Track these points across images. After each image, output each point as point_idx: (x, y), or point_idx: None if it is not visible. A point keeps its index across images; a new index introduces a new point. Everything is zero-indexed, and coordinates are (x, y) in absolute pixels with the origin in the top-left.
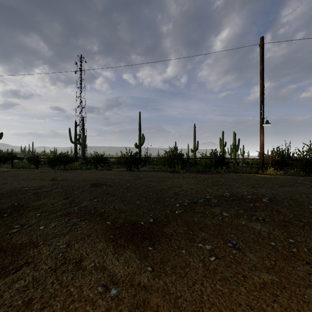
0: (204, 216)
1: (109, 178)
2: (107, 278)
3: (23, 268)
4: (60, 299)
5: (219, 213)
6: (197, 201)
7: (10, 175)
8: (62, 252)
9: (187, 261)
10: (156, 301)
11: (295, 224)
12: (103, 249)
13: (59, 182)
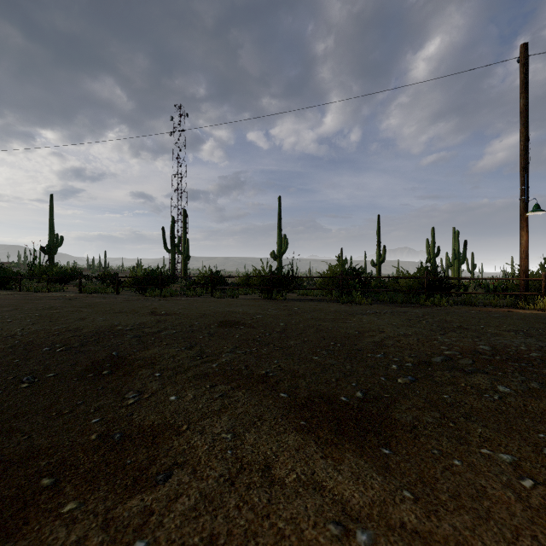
0: (460, 390)
1: (243, 312)
2: (333, 507)
3: (175, 473)
4: (266, 541)
5: (489, 386)
6: (428, 360)
7: (84, 304)
8: (231, 448)
9: (477, 484)
10: None
11: None
12: (299, 447)
13: (166, 318)
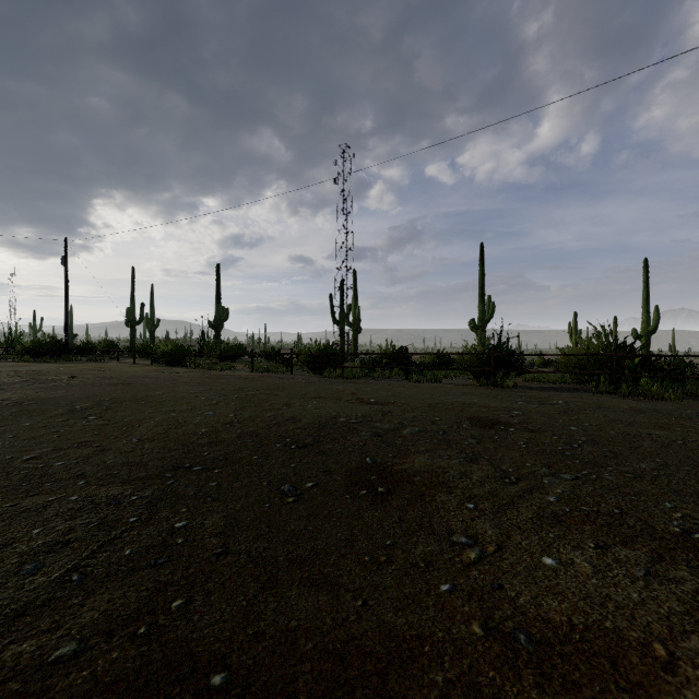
0: None
1: (482, 404)
2: None
3: None
4: None
5: None
6: None
7: (271, 386)
8: None
9: None
10: None
11: None
12: None
13: (389, 409)
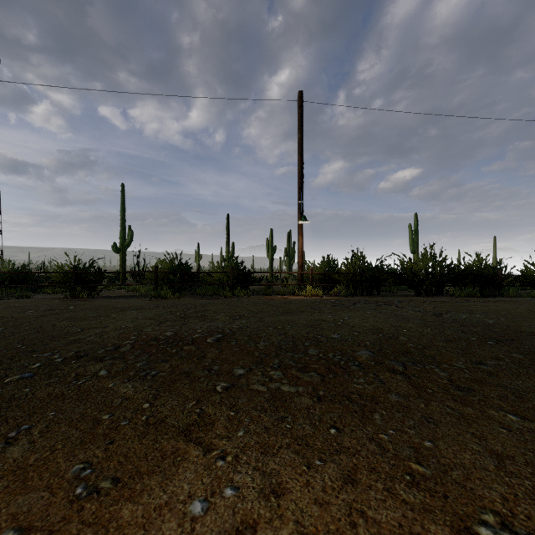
0: (59, 381)
1: None
2: None
3: None
4: None
5: (95, 372)
6: (92, 353)
7: None
8: None
9: None
10: None
11: (192, 376)
12: None
13: None
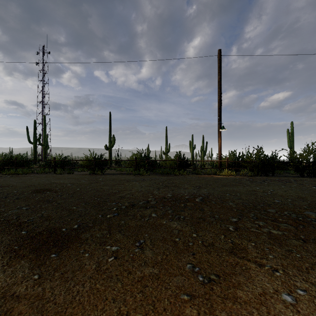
0: (134, 218)
1: (62, 182)
2: None
3: None
4: None
5: (149, 214)
6: (136, 204)
7: None
8: None
9: (84, 264)
10: (21, 309)
11: (207, 220)
12: None
13: None
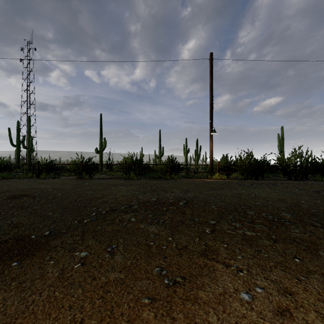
0: (112, 223)
1: (43, 187)
2: None
3: None
4: None
5: (128, 219)
6: (118, 208)
7: None
8: None
9: (46, 272)
10: None
11: (186, 223)
12: None
13: None
